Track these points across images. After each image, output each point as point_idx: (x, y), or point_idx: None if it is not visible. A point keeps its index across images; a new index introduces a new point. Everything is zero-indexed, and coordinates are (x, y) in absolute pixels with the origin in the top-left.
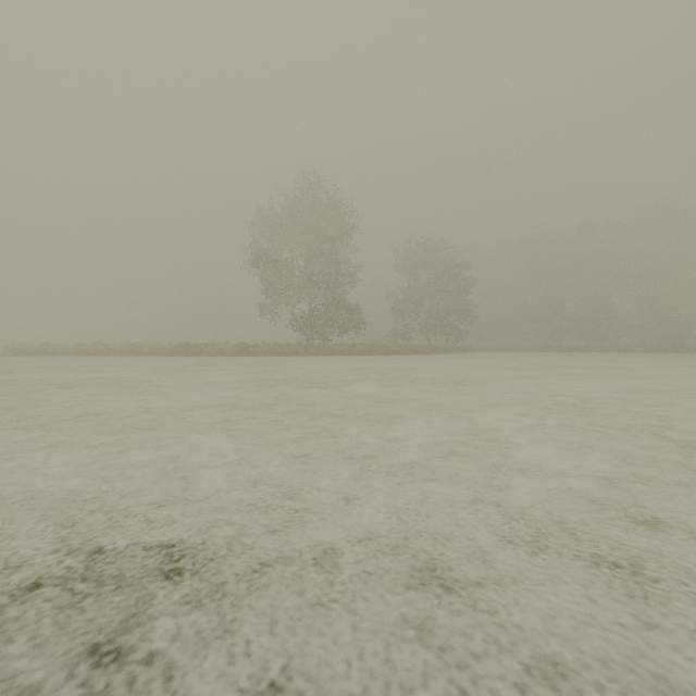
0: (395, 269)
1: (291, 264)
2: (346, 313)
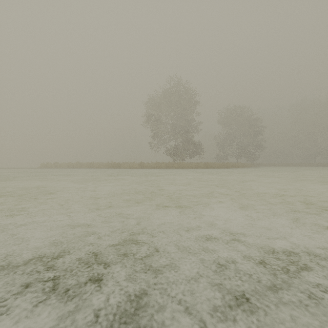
0: (219, 123)
1: (166, 123)
2: (193, 146)
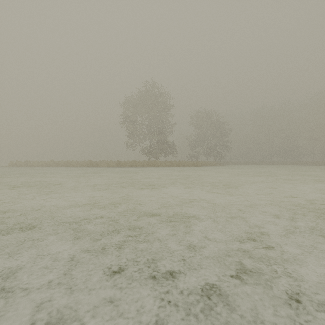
0: (191, 125)
1: (141, 123)
2: (167, 146)
